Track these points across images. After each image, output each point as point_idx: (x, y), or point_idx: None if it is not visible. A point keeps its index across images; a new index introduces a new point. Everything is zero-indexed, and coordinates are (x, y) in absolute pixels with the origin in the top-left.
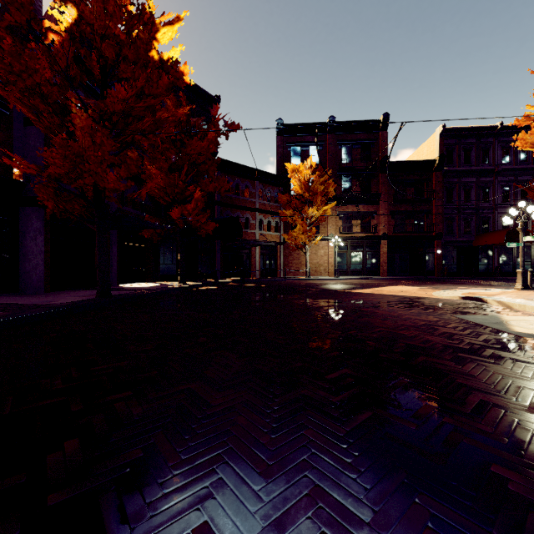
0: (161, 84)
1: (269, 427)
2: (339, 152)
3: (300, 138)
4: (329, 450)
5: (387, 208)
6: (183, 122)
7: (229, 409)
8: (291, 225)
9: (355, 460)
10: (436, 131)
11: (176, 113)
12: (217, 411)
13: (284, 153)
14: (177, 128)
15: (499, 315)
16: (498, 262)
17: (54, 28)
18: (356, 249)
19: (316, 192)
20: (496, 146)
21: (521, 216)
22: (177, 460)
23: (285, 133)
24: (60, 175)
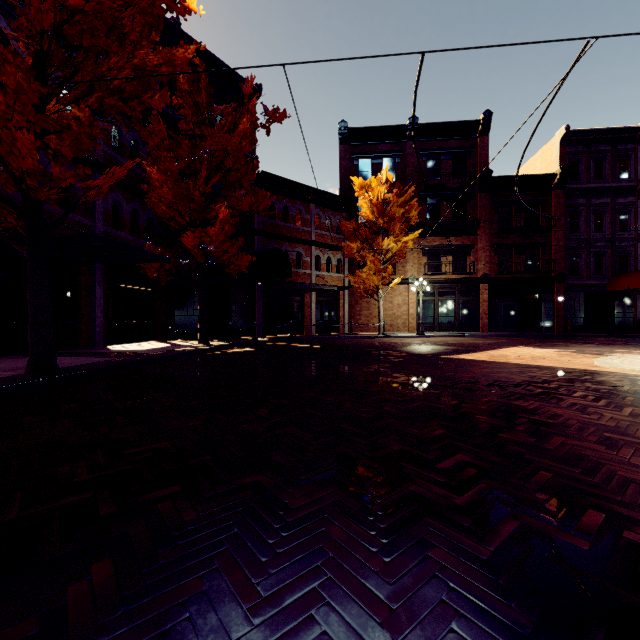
0: None
1: None
2: (422, 165)
3: (371, 148)
4: None
5: (488, 240)
6: (202, 107)
7: None
8: (358, 264)
9: None
10: (556, 135)
11: (172, 57)
12: None
13: (349, 167)
14: (194, 116)
15: None
16: None
17: None
18: (446, 295)
19: (394, 217)
20: (639, 154)
21: None
22: None
23: (350, 141)
24: None
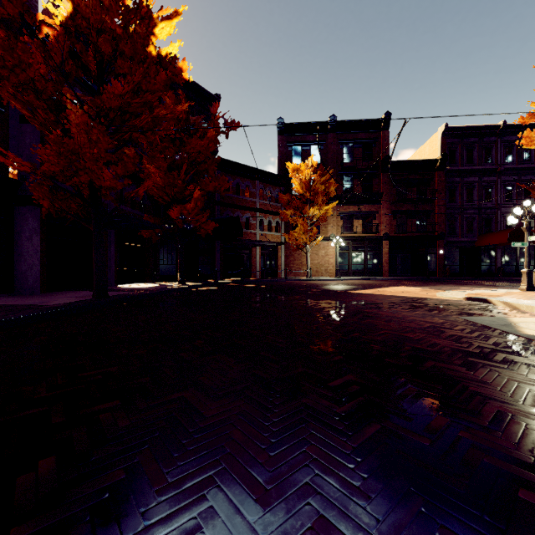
0: (159, 80)
1: (267, 443)
2: (340, 151)
3: (301, 138)
4: (335, 470)
5: (389, 208)
6: (182, 120)
7: (224, 421)
8: (292, 225)
9: (363, 483)
10: (438, 130)
11: (174, 110)
12: (211, 424)
13: (285, 152)
14: (176, 126)
15: (506, 317)
16: (501, 262)
17: (48, 22)
18: (358, 249)
19: (317, 191)
20: (499, 145)
21: (526, 215)
22: (163, 483)
23: (286, 133)
24: (55, 173)
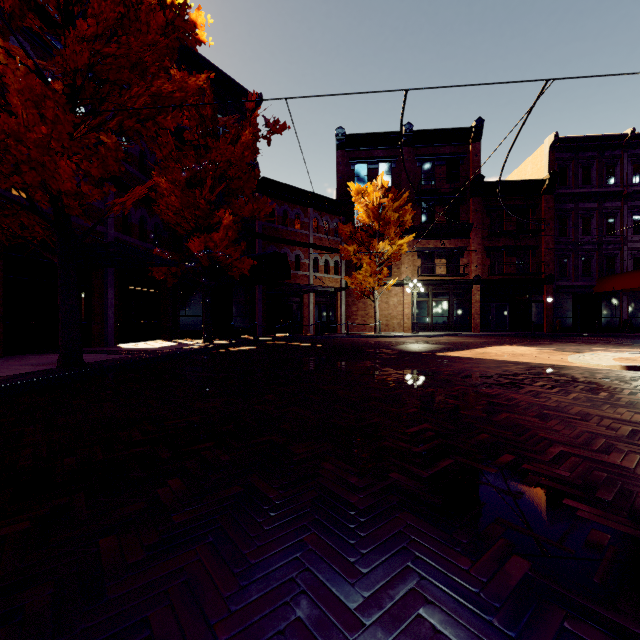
0: (153, 26)
1: None
2: (417, 170)
3: (367, 153)
4: None
5: (481, 243)
6: (207, 119)
7: None
8: (355, 266)
9: None
10: (545, 142)
11: (185, 84)
12: None
13: (346, 172)
14: (199, 128)
15: None
16: (628, 313)
17: None
18: (440, 296)
19: (389, 221)
20: (625, 161)
21: None
22: None
23: (347, 147)
24: None
